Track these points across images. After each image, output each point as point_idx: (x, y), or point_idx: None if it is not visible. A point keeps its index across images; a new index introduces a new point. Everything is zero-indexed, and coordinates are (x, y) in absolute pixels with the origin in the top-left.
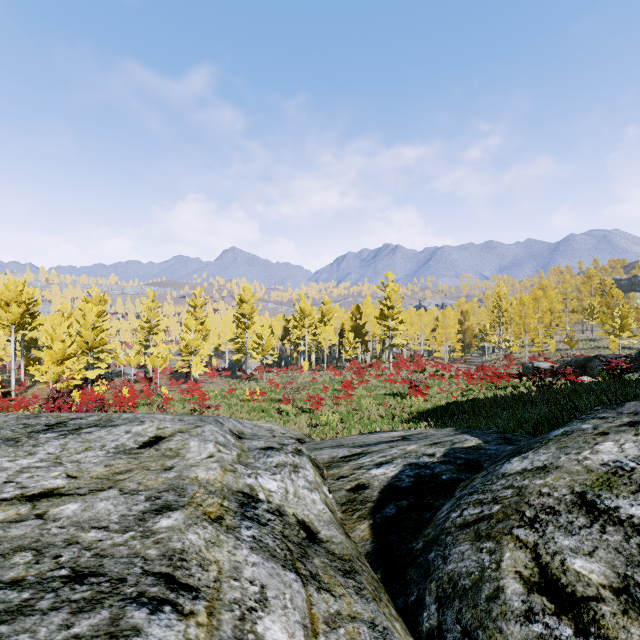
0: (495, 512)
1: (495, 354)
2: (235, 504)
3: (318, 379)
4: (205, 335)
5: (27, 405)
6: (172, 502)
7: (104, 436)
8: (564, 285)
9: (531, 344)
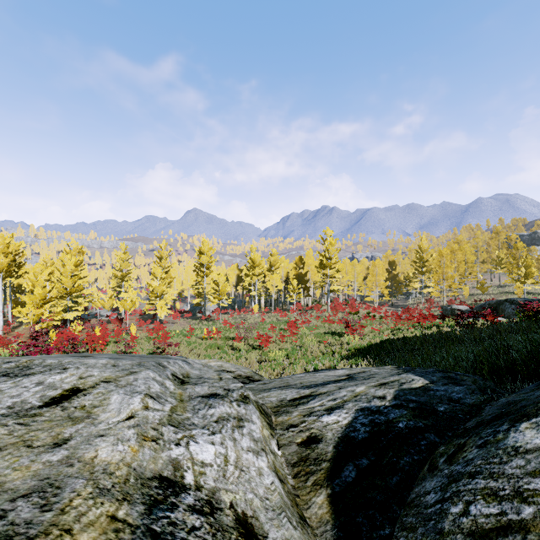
0: (529, 519)
1: (417, 298)
2: (140, 508)
3: (267, 320)
4: (169, 282)
5: (8, 343)
6: (19, 527)
7: (6, 389)
8: (476, 240)
9: (448, 290)
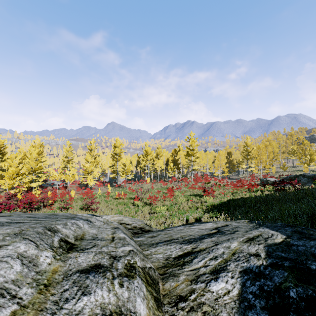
0: None
1: (244, 174)
2: None
3: (155, 187)
4: (96, 164)
5: None
6: None
7: None
8: (279, 139)
9: (262, 169)
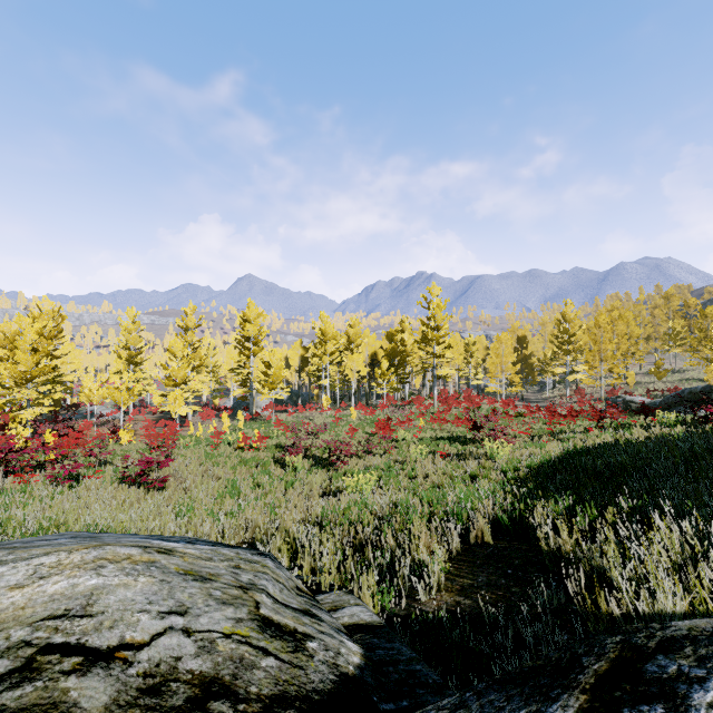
0: None
1: (557, 389)
2: None
3: (343, 420)
4: (199, 365)
5: None
6: None
7: None
8: (637, 307)
9: (599, 378)
